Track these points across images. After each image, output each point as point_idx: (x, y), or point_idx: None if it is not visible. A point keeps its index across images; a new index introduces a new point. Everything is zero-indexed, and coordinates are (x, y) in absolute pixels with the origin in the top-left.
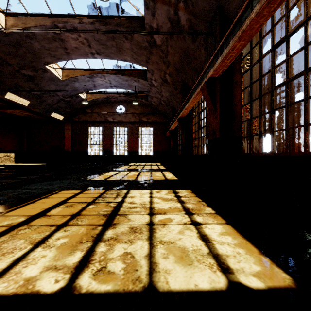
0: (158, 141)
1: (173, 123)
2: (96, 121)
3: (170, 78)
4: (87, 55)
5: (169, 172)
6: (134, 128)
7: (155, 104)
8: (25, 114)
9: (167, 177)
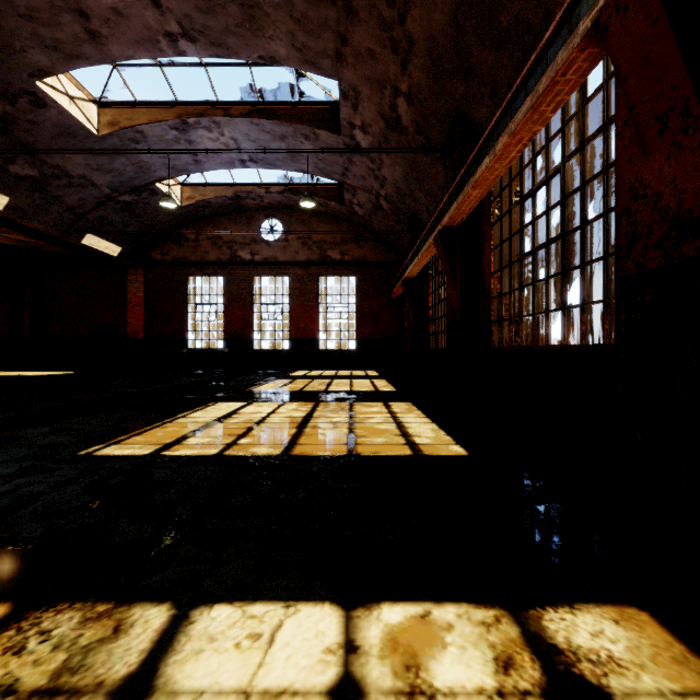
0: (370, 313)
1: (415, 255)
2: (208, 261)
3: (410, 112)
4: (155, 44)
5: (413, 409)
6: (307, 278)
7: (363, 211)
8: (17, 240)
9: (417, 435)
